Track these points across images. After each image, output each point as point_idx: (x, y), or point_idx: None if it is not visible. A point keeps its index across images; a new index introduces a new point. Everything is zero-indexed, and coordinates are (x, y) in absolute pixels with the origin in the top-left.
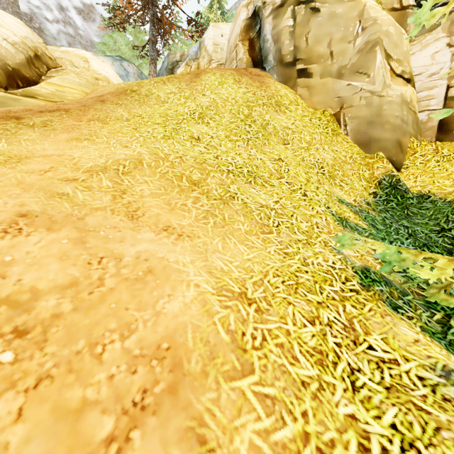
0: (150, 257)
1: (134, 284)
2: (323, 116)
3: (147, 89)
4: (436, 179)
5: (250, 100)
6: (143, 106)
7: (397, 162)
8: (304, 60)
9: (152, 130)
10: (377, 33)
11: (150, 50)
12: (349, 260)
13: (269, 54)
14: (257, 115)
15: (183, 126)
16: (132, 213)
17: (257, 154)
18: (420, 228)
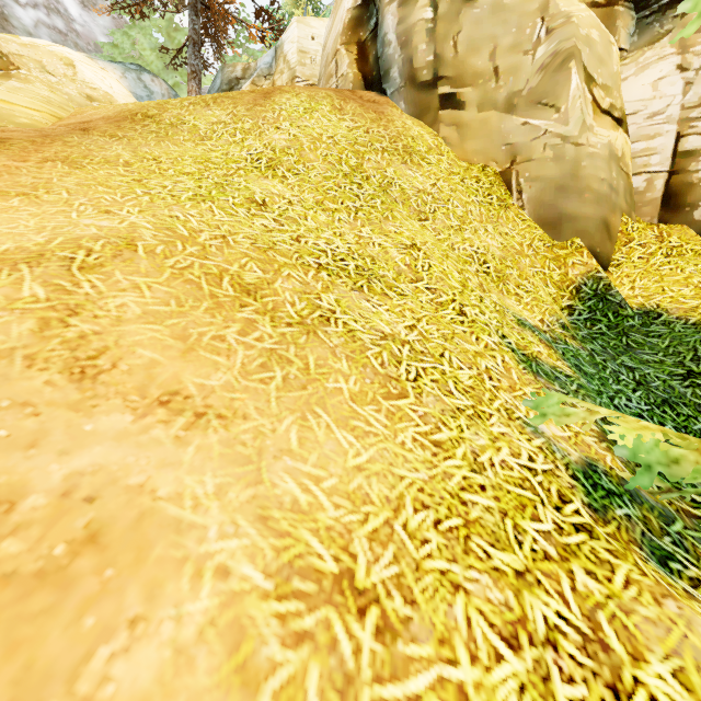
0: (102, 490)
1: (26, 596)
2: (484, 175)
3: (176, 115)
4: (667, 284)
5: (359, 141)
6: (164, 142)
7: (603, 256)
8: (451, 79)
9: (172, 185)
10: (572, 39)
11: (190, 55)
12: (557, 449)
13: (392, 67)
14: (372, 169)
15: (236, 180)
16: (84, 362)
17: (372, 236)
18: (652, 371)
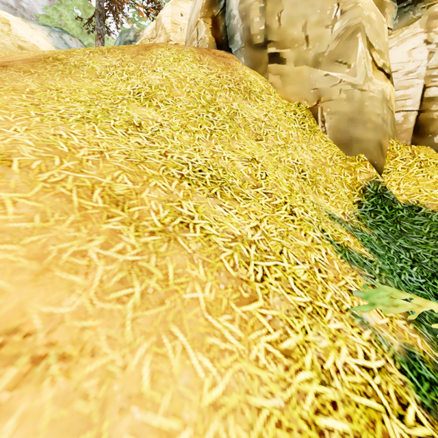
0: None
1: None
2: (299, 110)
3: (79, 59)
4: (422, 187)
5: (213, 83)
6: (67, 78)
7: (379, 166)
8: (276, 43)
9: (64, 109)
10: (359, 18)
11: (97, 22)
12: (382, 340)
13: (235, 33)
14: (222, 102)
15: (120, 107)
16: None
17: (223, 152)
18: (421, 251)
